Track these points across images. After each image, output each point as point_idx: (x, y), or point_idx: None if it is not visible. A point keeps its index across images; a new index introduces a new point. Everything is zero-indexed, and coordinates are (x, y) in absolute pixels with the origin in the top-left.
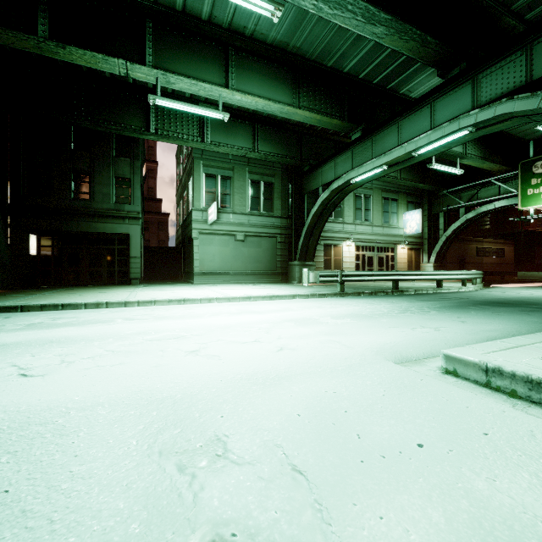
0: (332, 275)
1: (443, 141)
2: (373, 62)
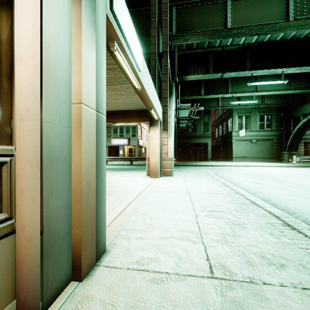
0: (308, 159)
1: None
2: None
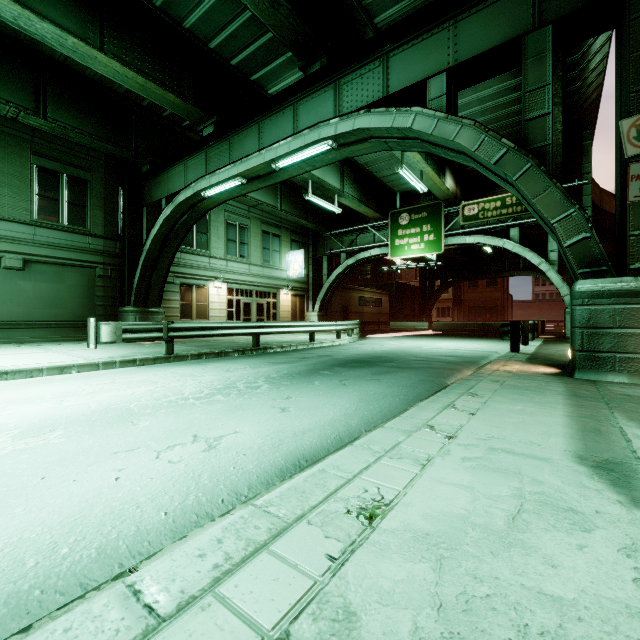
0: (150, 329)
1: (304, 154)
2: (225, 27)
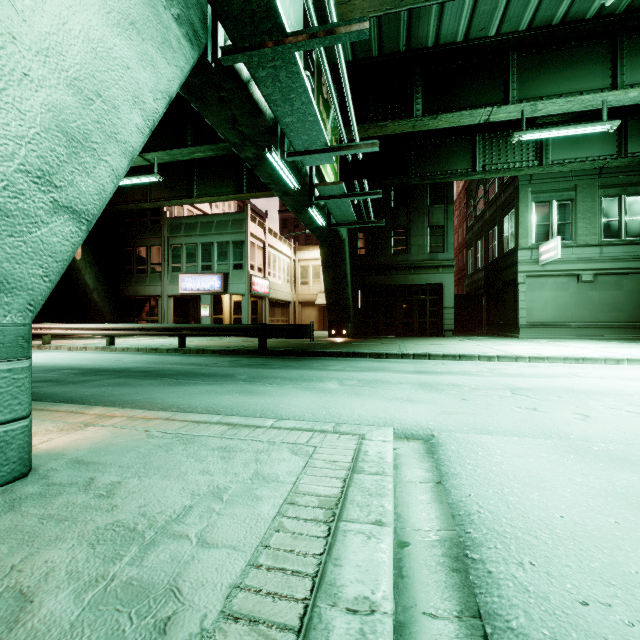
0: None
1: None
2: None
